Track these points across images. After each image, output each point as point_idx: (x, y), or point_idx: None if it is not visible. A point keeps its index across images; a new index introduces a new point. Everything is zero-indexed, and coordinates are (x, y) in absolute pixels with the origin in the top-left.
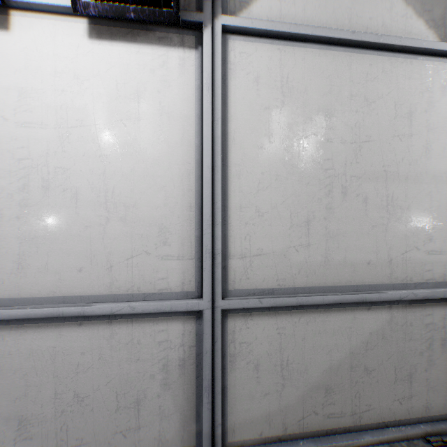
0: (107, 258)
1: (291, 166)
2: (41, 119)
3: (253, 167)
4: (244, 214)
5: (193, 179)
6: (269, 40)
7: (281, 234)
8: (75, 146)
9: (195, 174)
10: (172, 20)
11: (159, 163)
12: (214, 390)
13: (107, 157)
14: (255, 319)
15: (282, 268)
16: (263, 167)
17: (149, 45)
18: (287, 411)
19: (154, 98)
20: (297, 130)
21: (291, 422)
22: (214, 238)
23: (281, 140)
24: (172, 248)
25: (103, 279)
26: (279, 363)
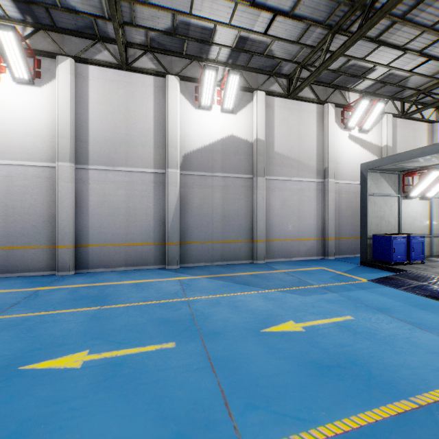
0: (420, 229)
1: (437, 216)
2: (414, 211)
3: (434, 216)
4: (433, 223)
5: (428, 218)
6: (435, 198)
7: (436, 226)
8: (417, 214)
9: (428, 217)
10: (430, 199)
11: (424, 216)
12: (431, 247)
13: (420, 216)
14: (434, 238)
15: (437, 231)
16: (435, 216)
17: (423, 200)
18: (437, 251)
19: (424, 207)
20: (438, 211)
21: (437, 253)
22: (431, 226)
23: (436, 212)
24: (426, 228)
25: (419, 232)
26: (436, 244)
